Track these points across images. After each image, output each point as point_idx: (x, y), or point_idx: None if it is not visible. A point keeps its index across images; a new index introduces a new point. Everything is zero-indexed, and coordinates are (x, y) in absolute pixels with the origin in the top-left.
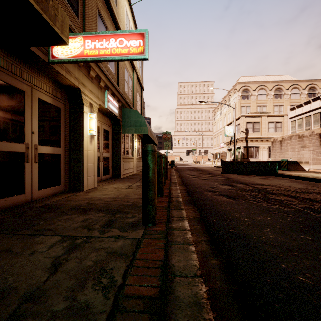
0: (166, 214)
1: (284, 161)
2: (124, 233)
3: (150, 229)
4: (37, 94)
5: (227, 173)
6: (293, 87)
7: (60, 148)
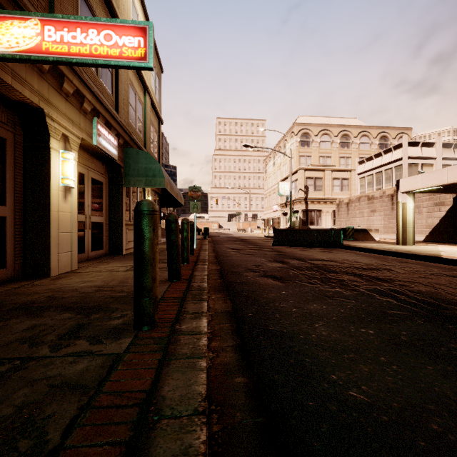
0: (177, 310)
1: (350, 229)
2: (96, 346)
3: (143, 336)
4: None
5: (280, 246)
6: (362, 134)
7: (6, 206)
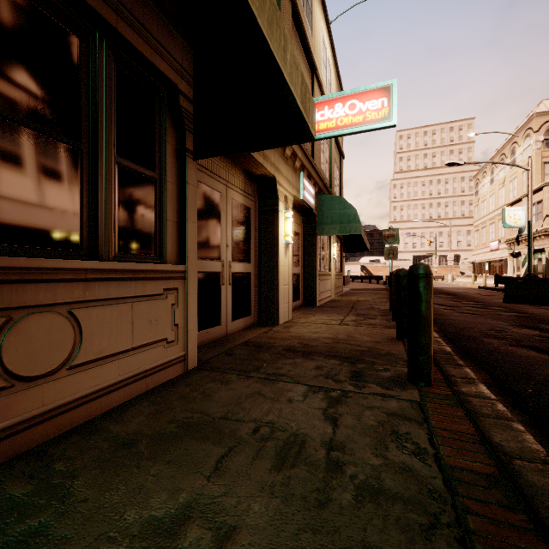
0: (439, 372)
1: None
2: (390, 391)
3: (426, 390)
4: (231, 193)
5: (517, 303)
6: None
7: (251, 263)
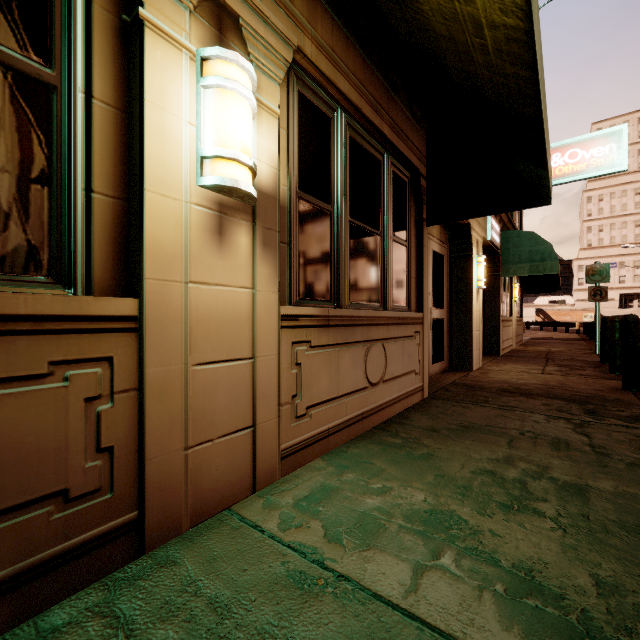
0: None
1: None
2: (632, 424)
3: None
4: (431, 244)
5: None
6: None
7: (444, 309)
